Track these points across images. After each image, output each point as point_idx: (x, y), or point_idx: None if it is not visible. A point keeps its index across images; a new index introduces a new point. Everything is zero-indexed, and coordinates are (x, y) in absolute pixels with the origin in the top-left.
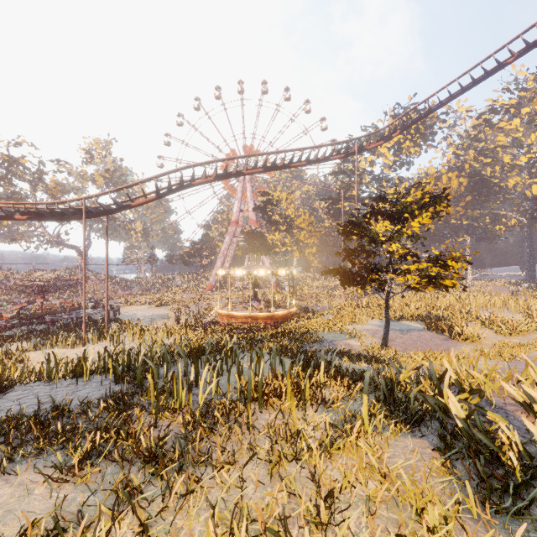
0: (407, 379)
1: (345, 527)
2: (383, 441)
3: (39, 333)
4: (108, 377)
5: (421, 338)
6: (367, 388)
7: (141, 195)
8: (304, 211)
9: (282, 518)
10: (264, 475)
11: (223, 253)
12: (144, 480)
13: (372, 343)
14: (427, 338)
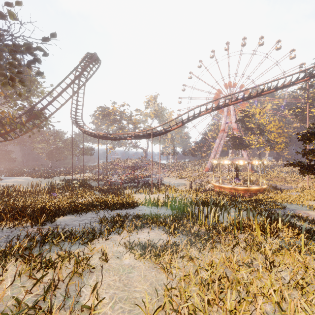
0: None
1: (276, 268)
2: (313, 259)
3: (133, 187)
4: (168, 208)
5: None
6: (304, 231)
7: (174, 124)
8: (274, 119)
9: (250, 263)
10: (243, 253)
11: (215, 149)
12: (195, 241)
13: None
14: None
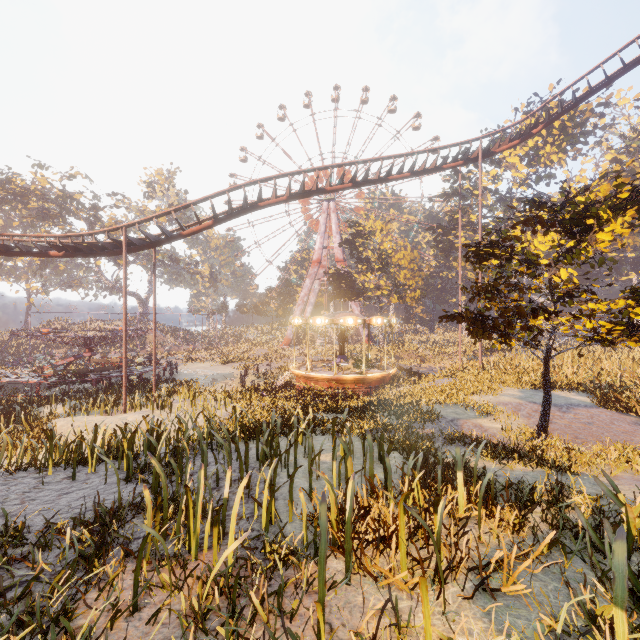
0: (639, 519)
1: None
2: None
3: (81, 394)
4: (123, 469)
5: (595, 420)
6: (625, 590)
7: (195, 222)
8: (404, 244)
9: None
10: None
11: (303, 300)
12: None
13: (518, 425)
14: (605, 420)
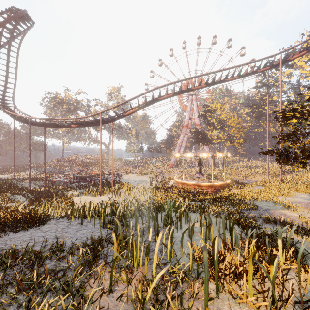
0: None
1: None
2: None
3: (83, 186)
4: (101, 221)
5: None
6: None
7: (130, 109)
8: (233, 114)
9: None
10: None
11: (179, 145)
12: None
13: (309, 215)
14: None
